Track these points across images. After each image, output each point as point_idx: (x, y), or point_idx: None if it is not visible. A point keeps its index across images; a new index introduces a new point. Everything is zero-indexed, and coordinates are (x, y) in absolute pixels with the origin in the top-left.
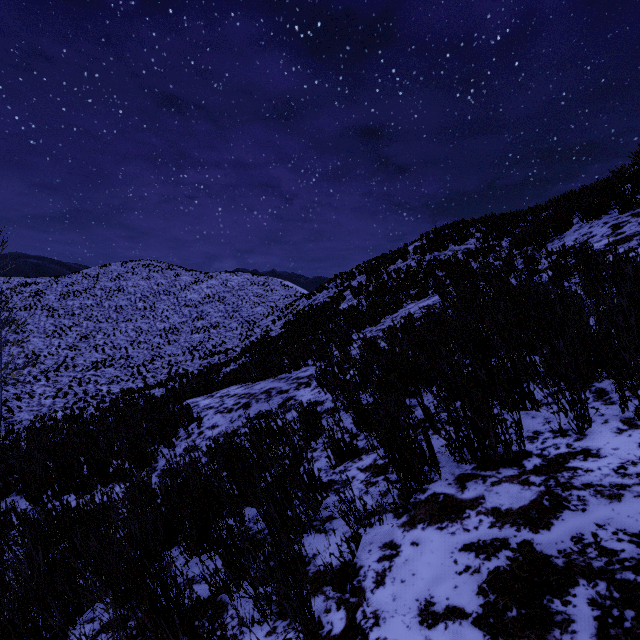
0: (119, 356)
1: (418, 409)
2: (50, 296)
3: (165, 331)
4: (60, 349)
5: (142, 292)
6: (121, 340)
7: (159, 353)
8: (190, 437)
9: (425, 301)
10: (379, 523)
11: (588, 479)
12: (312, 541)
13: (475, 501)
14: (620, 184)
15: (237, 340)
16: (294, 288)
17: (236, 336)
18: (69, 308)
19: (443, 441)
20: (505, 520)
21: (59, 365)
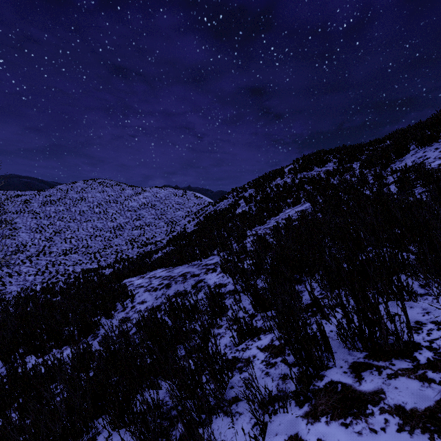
0: (81, 246)
1: (304, 294)
2: (34, 204)
3: (114, 228)
4: (40, 241)
5: (98, 201)
6: (83, 234)
7: (109, 244)
8: (125, 310)
9: (299, 207)
10: (282, 411)
11: None
12: (220, 424)
13: (375, 395)
14: None
15: (164, 234)
16: (203, 198)
17: (163, 232)
18: (47, 212)
19: (331, 326)
20: (413, 423)
21: (39, 252)
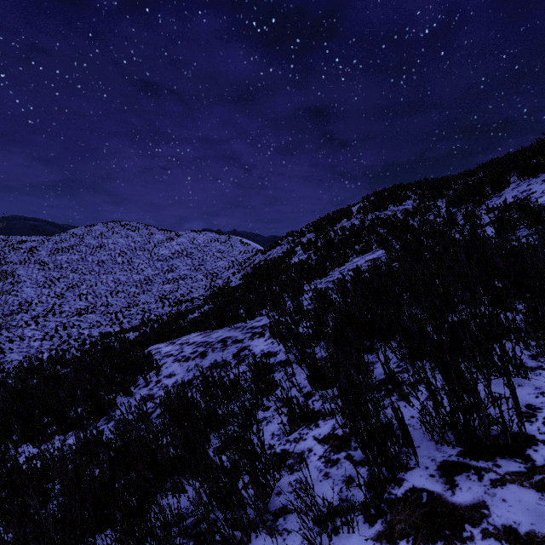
0: (100, 304)
1: (377, 367)
2: (42, 252)
3: (140, 282)
4: (49, 298)
5: (121, 248)
6: (102, 290)
7: (135, 301)
8: (148, 385)
9: (370, 255)
10: (346, 530)
11: None
12: None
13: (475, 510)
14: None
15: (202, 290)
16: (252, 245)
17: (201, 286)
18: (58, 262)
19: (412, 410)
20: None
21: (48, 311)
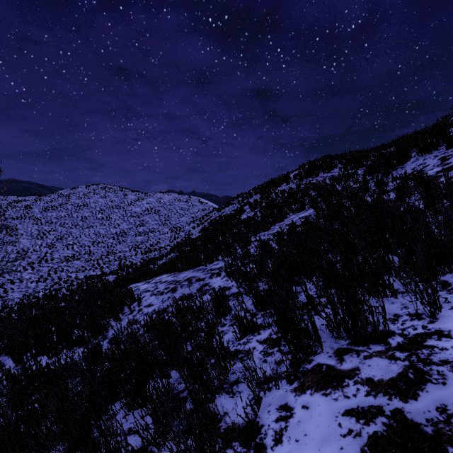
0: (84, 252)
1: (302, 294)
2: (35, 209)
3: (117, 234)
4: (42, 247)
5: (100, 207)
6: (85, 241)
7: (112, 250)
8: (132, 313)
9: (303, 213)
10: (275, 388)
11: (444, 356)
12: (223, 401)
13: (352, 372)
14: (446, 128)
15: (168, 241)
16: (208, 204)
17: (167, 238)
18: (48, 218)
19: (323, 321)
20: (378, 389)
21: (41, 259)
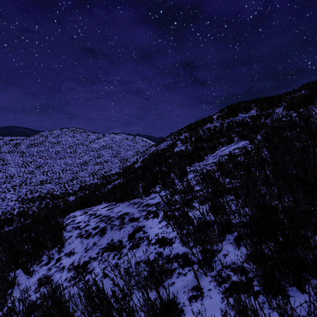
0: (55, 177)
1: None
2: (22, 146)
3: (80, 164)
4: (24, 173)
5: (69, 144)
6: (57, 169)
7: (76, 176)
8: (48, 263)
9: (234, 145)
10: None
11: None
12: None
13: None
14: None
15: (117, 169)
16: (148, 142)
17: (117, 167)
18: (31, 152)
19: None
20: None
21: (22, 182)
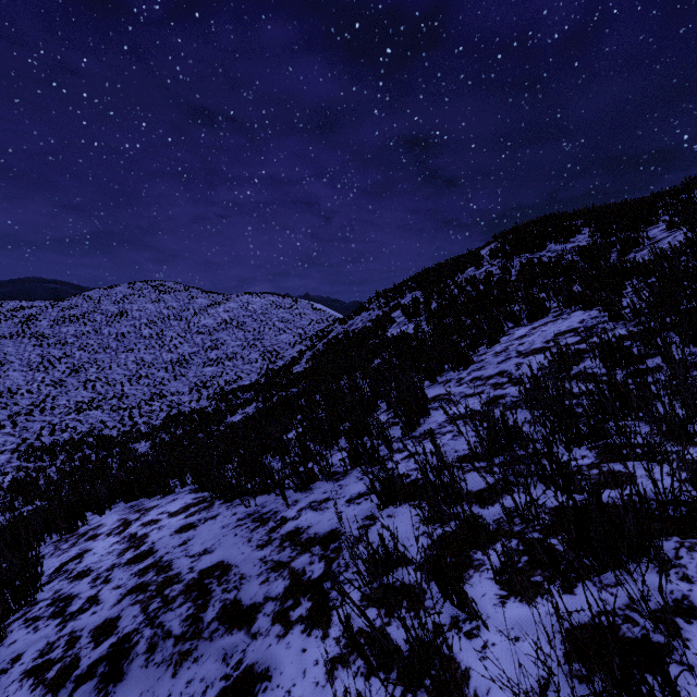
0: (112, 394)
1: None
2: (42, 322)
3: (172, 363)
4: (43, 385)
5: (149, 317)
6: (117, 374)
7: (161, 391)
8: None
9: (554, 322)
10: None
11: None
12: None
13: None
14: None
15: (255, 375)
16: (327, 312)
17: (255, 370)
18: (61, 336)
19: None
20: None
21: (35, 406)
